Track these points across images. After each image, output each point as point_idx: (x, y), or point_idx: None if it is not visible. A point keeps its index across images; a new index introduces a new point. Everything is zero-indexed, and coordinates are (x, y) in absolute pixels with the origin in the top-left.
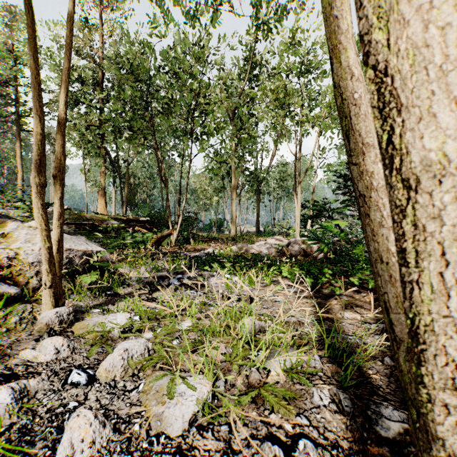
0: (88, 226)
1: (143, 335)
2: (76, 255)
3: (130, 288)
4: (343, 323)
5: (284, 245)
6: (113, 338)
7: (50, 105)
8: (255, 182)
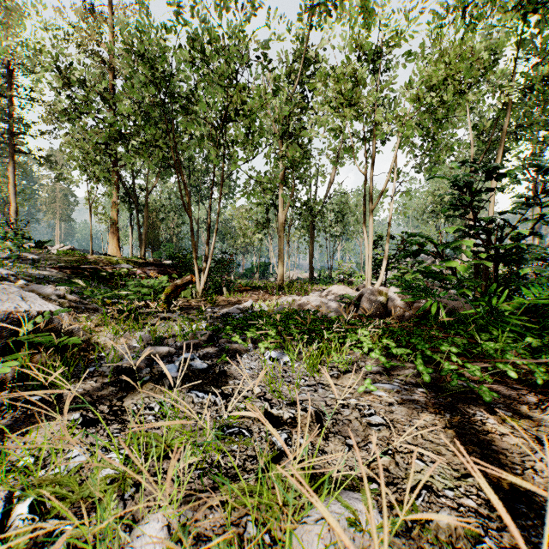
0: (88, 271)
1: None
2: None
3: (91, 382)
4: None
5: (354, 298)
6: None
7: (46, 116)
8: (309, 215)
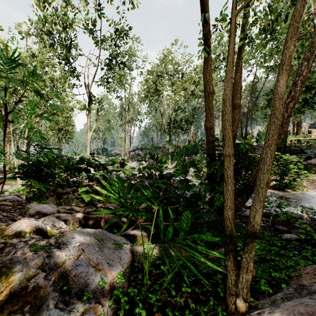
0: None
1: None
2: None
3: None
4: None
5: None
6: None
7: None
8: None
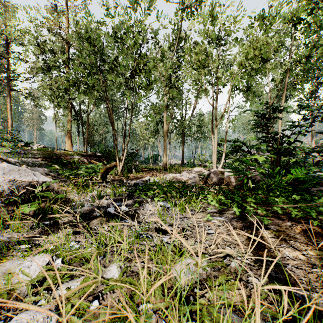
0: (55, 160)
1: (57, 289)
2: (19, 186)
3: (71, 216)
4: (289, 267)
5: (206, 175)
6: (18, 296)
7: (30, 70)
8: (181, 127)
